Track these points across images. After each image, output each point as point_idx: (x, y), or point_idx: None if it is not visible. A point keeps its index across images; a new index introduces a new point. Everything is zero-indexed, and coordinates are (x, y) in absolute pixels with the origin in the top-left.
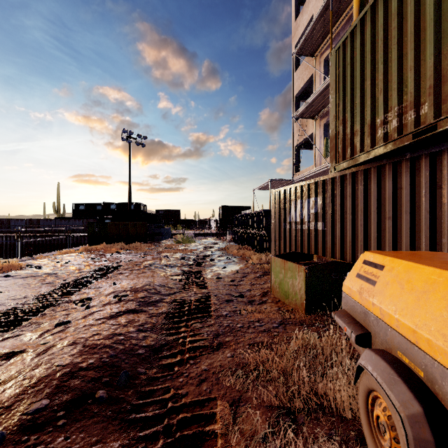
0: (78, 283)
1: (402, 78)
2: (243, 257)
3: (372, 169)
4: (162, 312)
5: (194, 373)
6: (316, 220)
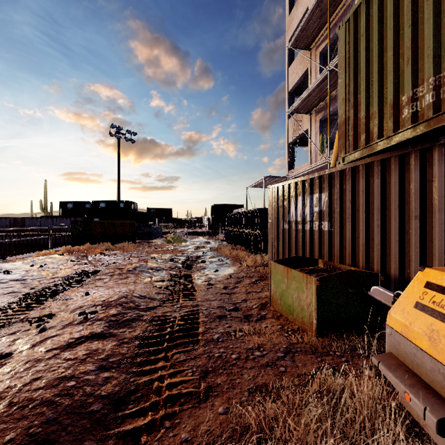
0: (44, 293)
1: (439, 40)
2: (237, 258)
3: (392, 158)
4: (137, 336)
5: None
6: (320, 219)
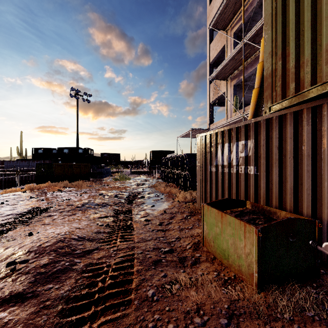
0: None
1: None
2: (170, 194)
3: (324, 105)
4: (62, 296)
5: None
6: (246, 163)
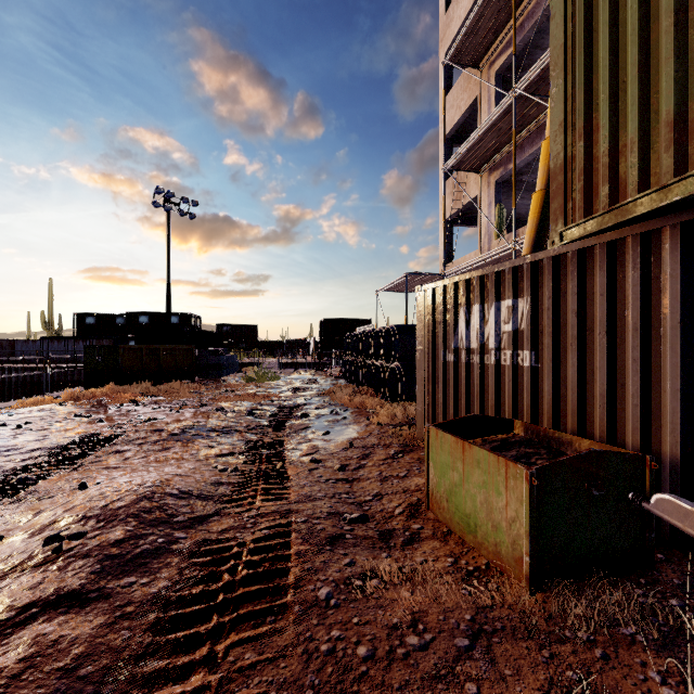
0: None
1: None
2: (362, 409)
3: (665, 230)
4: (155, 598)
5: None
6: (515, 345)
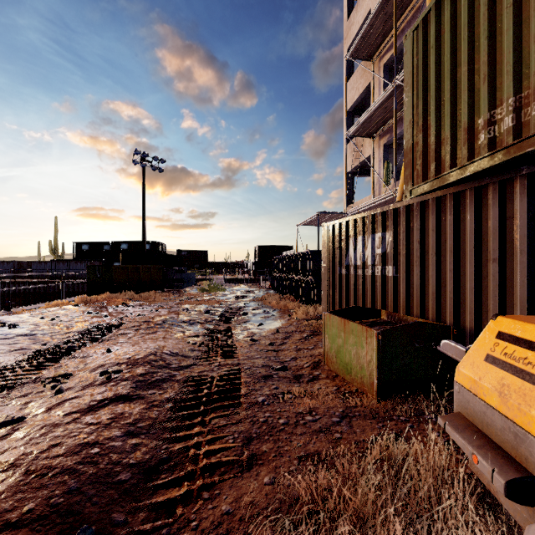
0: (58, 350)
1: (520, 55)
2: (285, 310)
3: (466, 191)
4: (169, 399)
5: (209, 520)
6: (383, 263)
